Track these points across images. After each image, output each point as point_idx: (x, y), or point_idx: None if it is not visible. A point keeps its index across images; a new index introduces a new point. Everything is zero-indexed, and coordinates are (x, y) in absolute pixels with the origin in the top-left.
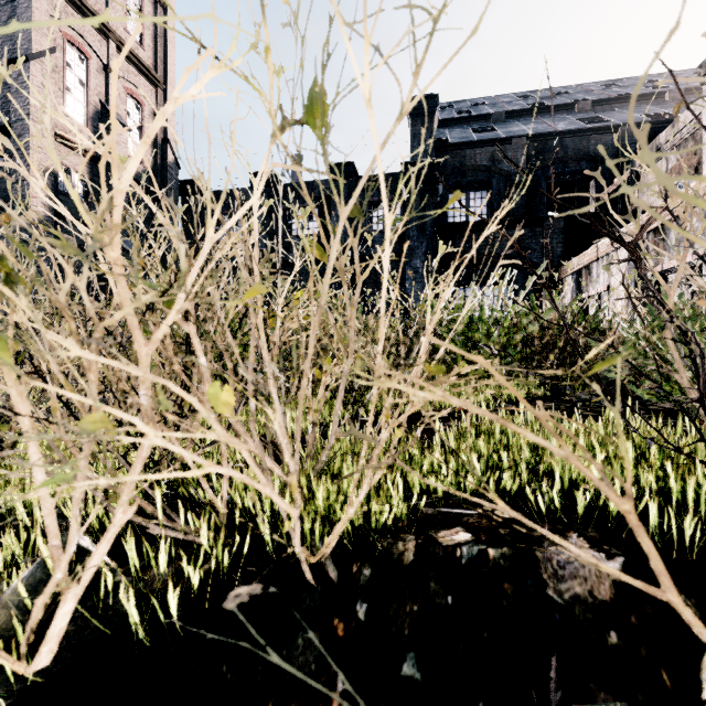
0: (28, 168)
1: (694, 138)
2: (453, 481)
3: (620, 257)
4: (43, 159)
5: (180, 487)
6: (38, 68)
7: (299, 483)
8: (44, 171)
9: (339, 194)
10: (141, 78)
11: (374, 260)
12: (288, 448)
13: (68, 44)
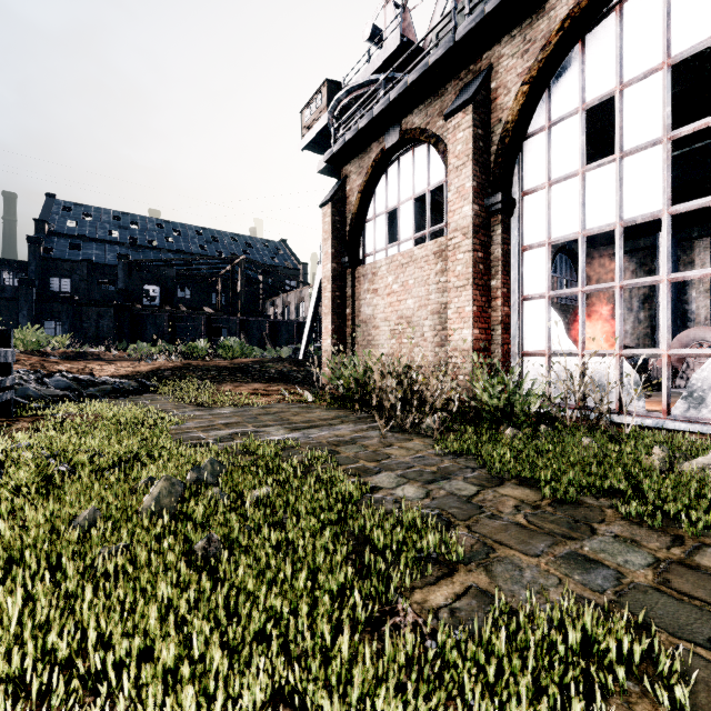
0: None
1: None
2: None
3: None
4: None
5: None
6: None
7: None
8: None
9: None
10: None
11: None
12: None
13: None
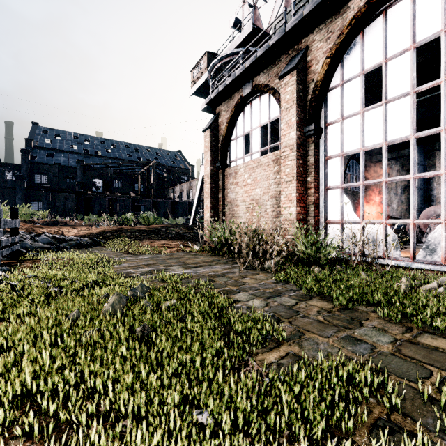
0: None
1: None
2: None
3: None
4: None
5: None
6: None
7: None
8: None
9: None
10: None
11: None
12: None
13: None
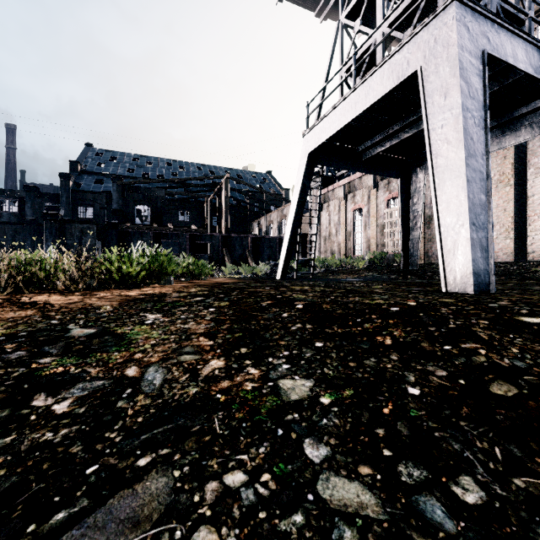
0: None
1: None
2: None
3: None
4: None
5: None
6: None
7: None
8: None
9: (29, 198)
10: None
11: None
12: None
13: None
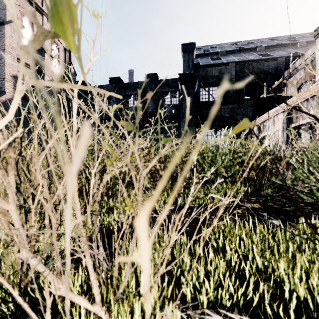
0: (4, 74)
1: (312, 63)
2: (212, 289)
3: (279, 118)
4: (11, 70)
5: (29, 291)
6: (9, 28)
7: (103, 308)
8: (12, 76)
9: (150, 88)
10: None
11: (152, 163)
12: (95, 283)
13: (24, 17)
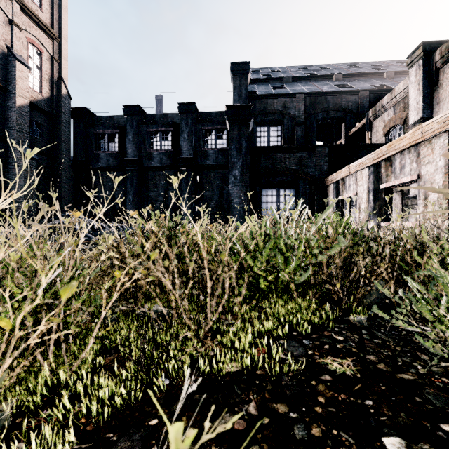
0: None
1: (403, 101)
2: None
3: (363, 175)
4: None
5: None
6: None
7: None
8: None
9: (185, 123)
10: (40, 32)
11: None
12: None
13: None
